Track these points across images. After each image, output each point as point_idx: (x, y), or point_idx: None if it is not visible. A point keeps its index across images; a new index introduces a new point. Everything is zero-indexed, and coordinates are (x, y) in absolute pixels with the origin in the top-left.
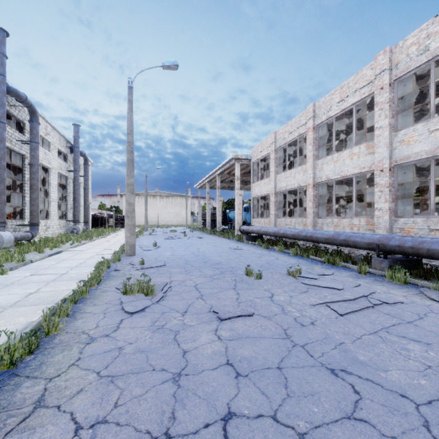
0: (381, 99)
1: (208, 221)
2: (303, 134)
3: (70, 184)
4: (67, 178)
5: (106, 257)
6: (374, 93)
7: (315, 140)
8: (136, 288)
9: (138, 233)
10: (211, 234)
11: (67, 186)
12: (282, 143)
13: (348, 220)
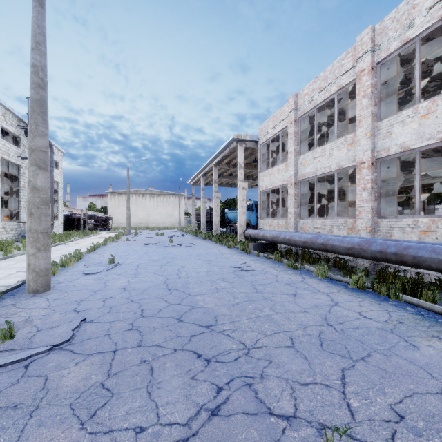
0: None
1: (203, 223)
2: (347, 87)
3: (26, 175)
4: (20, 167)
5: None
6: None
7: (374, 89)
8: None
9: (110, 238)
10: (206, 239)
11: (20, 177)
12: (308, 108)
13: None
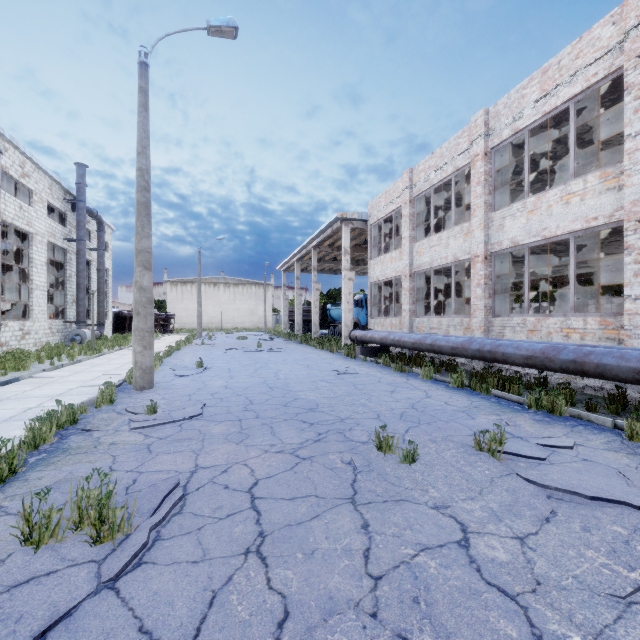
0: (639, 77)
1: (298, 323)
2: (463, 169)
3: (73, 261)
4: (66, 251)
5: (94, 393)
6: (618, 71)
7: (489, 177)
8: (67, 520)
9: (181, 342)
10: (302, 343)
11: (66, 264)
12: (424, 188)
13: (559, 320)
